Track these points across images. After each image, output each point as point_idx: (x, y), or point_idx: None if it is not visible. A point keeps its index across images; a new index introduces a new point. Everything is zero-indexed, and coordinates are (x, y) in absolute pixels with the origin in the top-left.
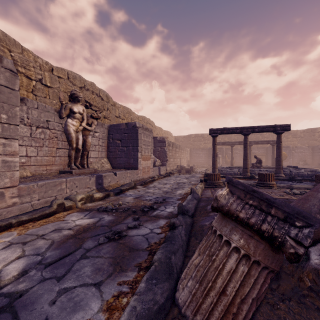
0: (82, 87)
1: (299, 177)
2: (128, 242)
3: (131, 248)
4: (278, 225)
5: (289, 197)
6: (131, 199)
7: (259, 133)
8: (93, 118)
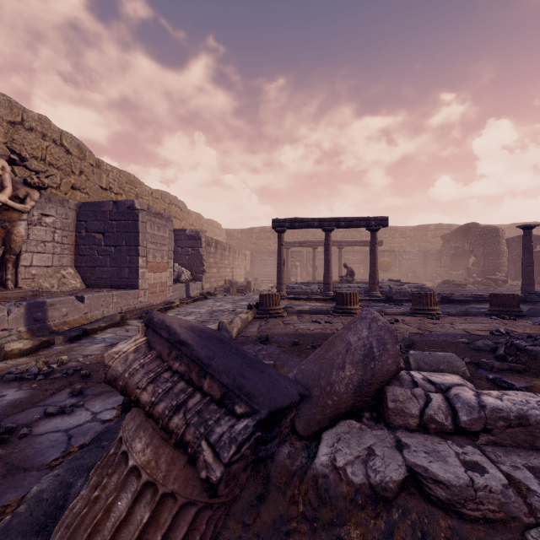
0: (15, 123)
1: (401, 296)
2: (18, 451)
3: (13, 468)
4: (202, 416)
5: None
6: (98, 349)
7: (356, 230)
8: (30, 187)
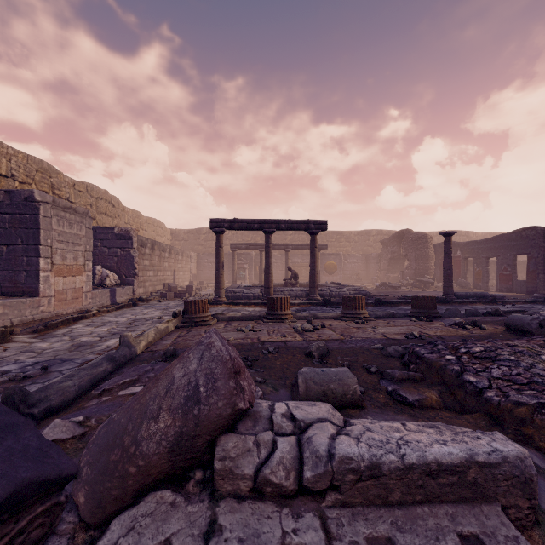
0: None
1: (340, 298)
2: None
3: None
4: None
5: (293, 337)
6: None
7: (305, 233)
8: None
